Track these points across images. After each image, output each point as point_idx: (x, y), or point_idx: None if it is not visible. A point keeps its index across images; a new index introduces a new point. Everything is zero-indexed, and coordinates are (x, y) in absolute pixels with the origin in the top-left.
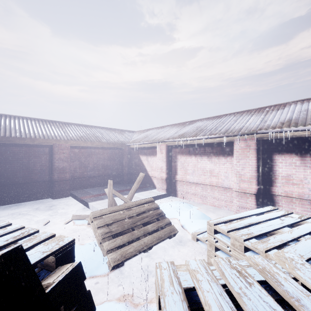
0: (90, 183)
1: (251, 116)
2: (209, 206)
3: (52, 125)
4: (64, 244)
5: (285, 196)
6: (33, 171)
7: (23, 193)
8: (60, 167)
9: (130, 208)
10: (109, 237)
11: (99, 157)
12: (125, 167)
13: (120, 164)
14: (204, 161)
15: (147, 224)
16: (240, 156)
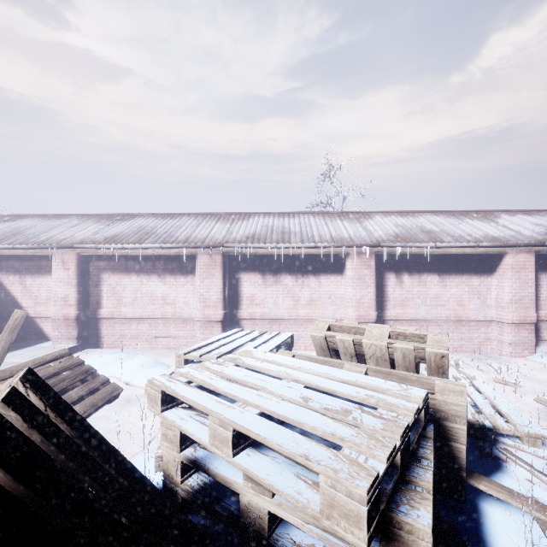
0: None
1: (217, 223)
2: (161, 351)
3: None
4: None
5: (249, 318)
6: None
7: None
8: None
9: None
10: None
11: None
12: None
13: None
14: (153, 282)
15: (65, 393)
16: (204, 275)
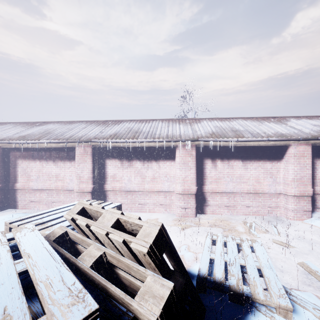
0: None
1: (97, 126)
2: None
3: None
4: None
5: (112, 190)
6: None
7: None
8: None
9: None
10: None
11: None
12: None
13: None
14: (50, 165)
15: None
16: (80, 161)
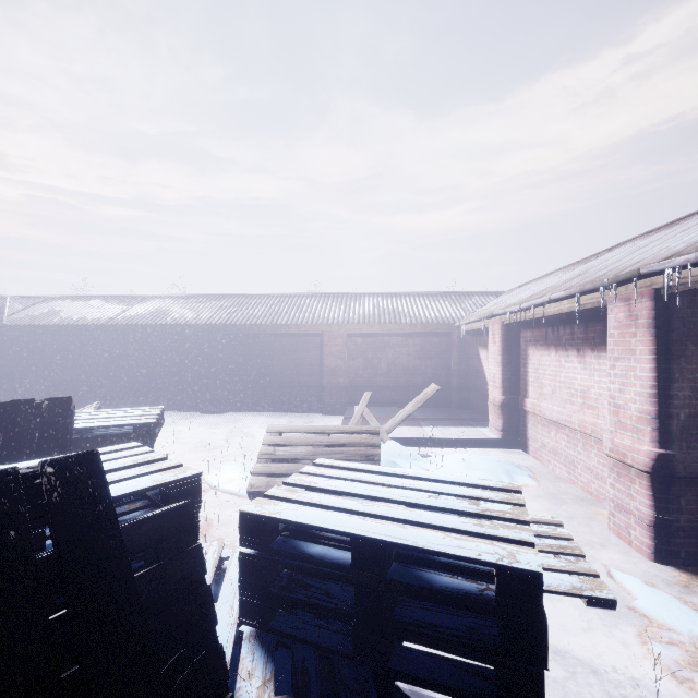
0: (382, 398)
1: None
2: (576, 491)
3: (335, 301)
4: (143, 423)
5: None
6: (302, 371)
7: (291, 400)
8: (332, 367)
9: (327, 433)
10: (268, 460)
11: (398, 351)
12: (453, 373)
13: (444, 366)
14: (571, 363)
15: None
16: (616, 350)
